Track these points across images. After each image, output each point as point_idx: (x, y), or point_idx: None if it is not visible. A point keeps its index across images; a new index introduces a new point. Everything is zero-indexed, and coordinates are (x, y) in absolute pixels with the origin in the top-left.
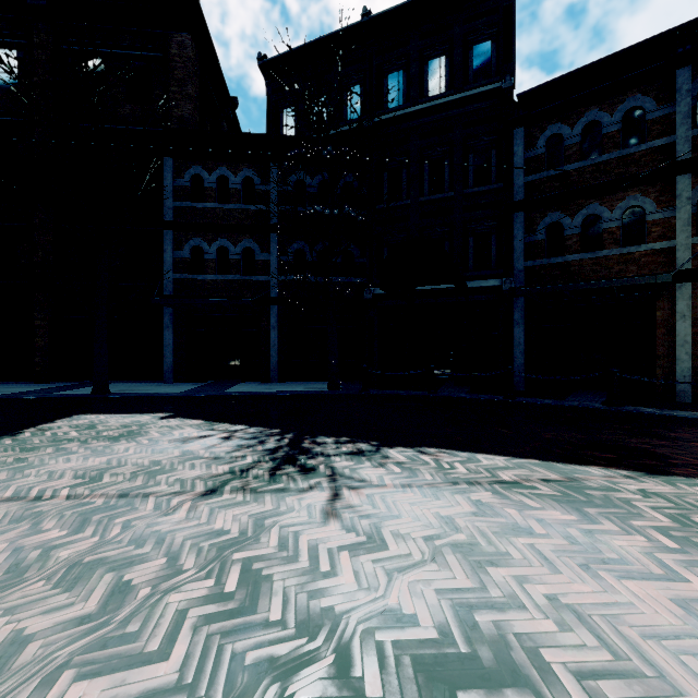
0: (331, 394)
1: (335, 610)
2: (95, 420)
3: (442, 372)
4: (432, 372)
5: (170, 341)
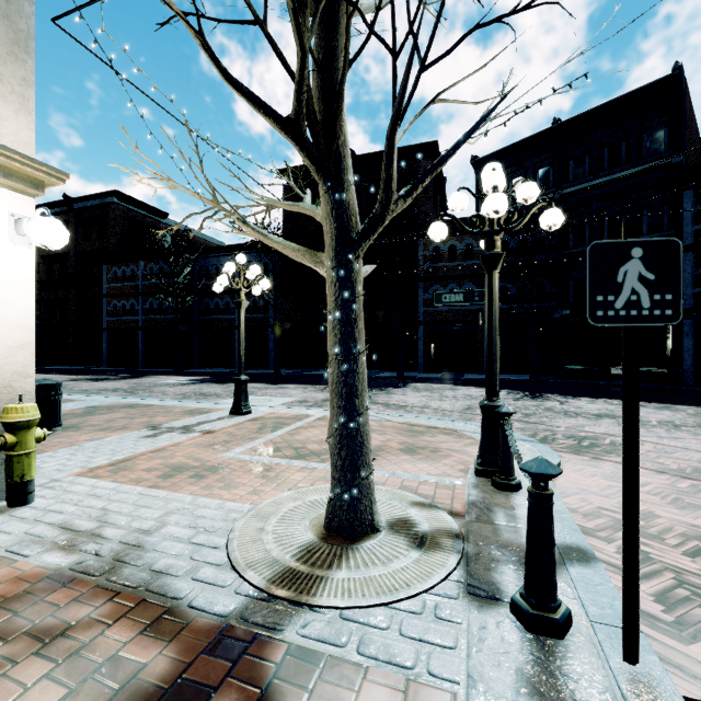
0: (534, 380)
1: (572, 411)
2: (424, 385)
3: (616, 369)
4: (609, 368)
5: (421, 348)
